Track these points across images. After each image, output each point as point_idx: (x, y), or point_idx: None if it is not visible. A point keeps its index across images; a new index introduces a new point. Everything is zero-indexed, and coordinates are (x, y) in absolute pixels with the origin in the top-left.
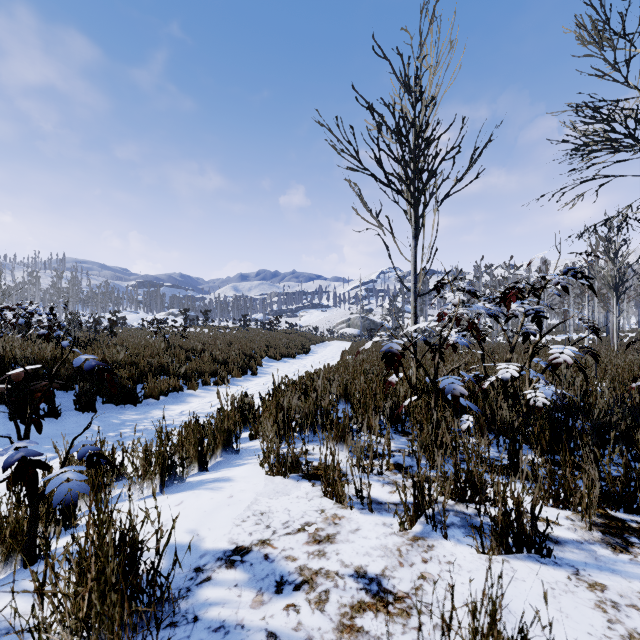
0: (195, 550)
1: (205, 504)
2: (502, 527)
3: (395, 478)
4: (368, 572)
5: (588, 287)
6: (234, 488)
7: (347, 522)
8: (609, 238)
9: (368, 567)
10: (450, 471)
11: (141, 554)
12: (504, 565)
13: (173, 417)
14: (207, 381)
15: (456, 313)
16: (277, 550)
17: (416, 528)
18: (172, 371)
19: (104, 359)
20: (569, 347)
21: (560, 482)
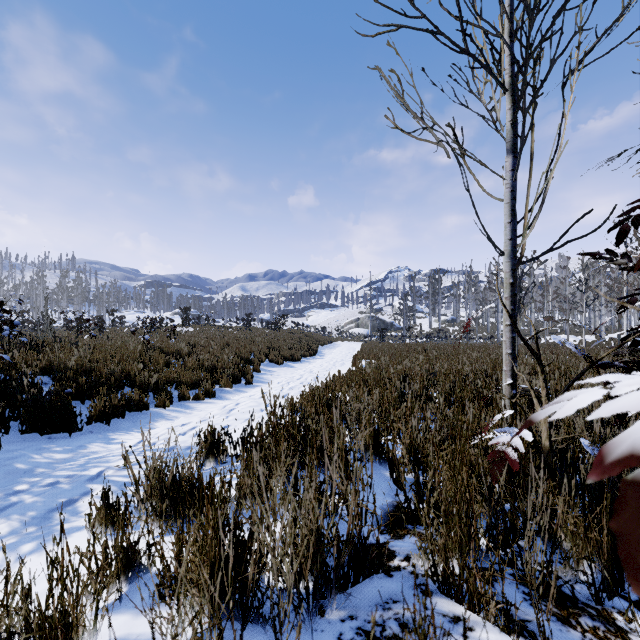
0: None
1: None
2: None
3: None
4: None
5: None
6: None
7: None
8: None
9: None
10: None
11: None
12: None
13: (111, 458)
14: (185, 394)
15: None
16: None
17: None
18: (139, 382)
19: (49, 367)
20: None
21: None
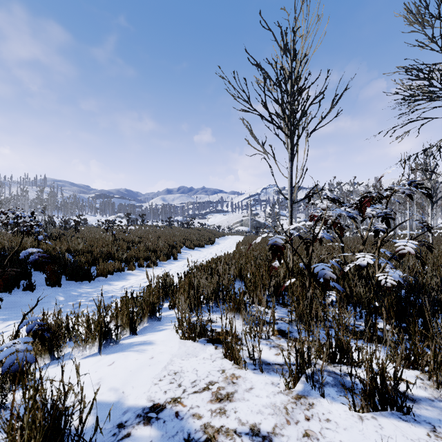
0: (120, 407)
1: (131, 364)
2: (370, 389)
3: (279, 342)
4: (261, 430)
5: (427, 195)
6: (155, 350)
7: (243, 381)
8: (426, 163)
9: (261, 425)
10: (321, 336)
11: (68, 420)
12: (373, 422)
13: (116, 290)
14: (142, 264)
15: (325, 215)
16: (186, 408)
17: (298, 387)
18: (117, 257)
19: (68, 248)
20: (411, 241)
21: (410, 348)
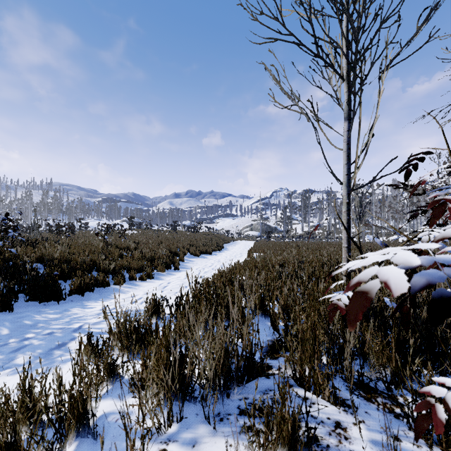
0: None
1: None
2: None
3: None
4: None
5: None
6: None
7: None
8: None
9: None
10: None
11: None
12: None
13: (87, 317)
14: (133, 276)
15: None
16: None
17: None
18: (102, 268)
19: (41, 257)
20: None
21: None
